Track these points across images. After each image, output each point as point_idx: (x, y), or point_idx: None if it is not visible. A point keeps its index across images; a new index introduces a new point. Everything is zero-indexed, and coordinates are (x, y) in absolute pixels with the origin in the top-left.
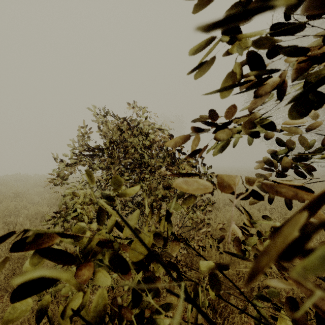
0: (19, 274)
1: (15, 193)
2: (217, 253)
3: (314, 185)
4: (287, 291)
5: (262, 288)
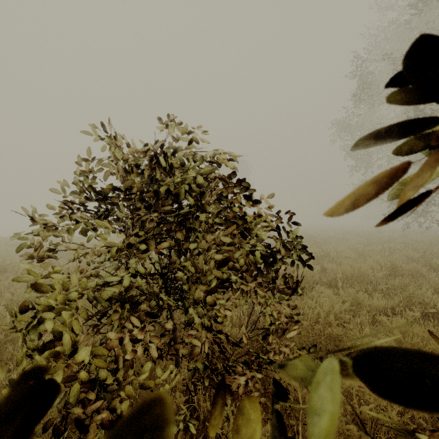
0: None
1: (1, 265)
2: None
3: (436, 252)
4: None
5: None
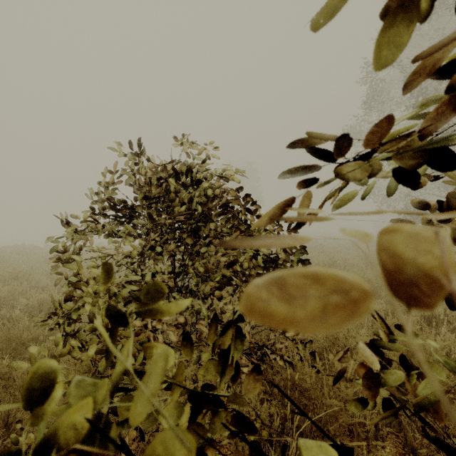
0: (3, 401)
1: (12, 272)
2: (312, 371)
3: None
4: (420, 429)
5: (382, 425)
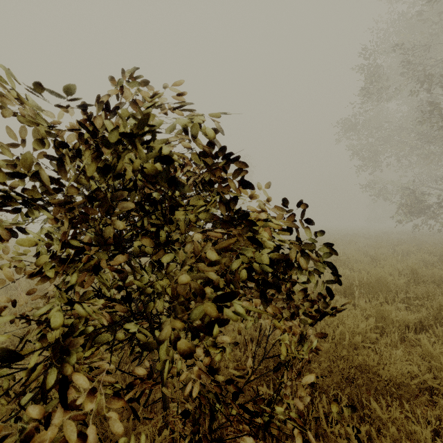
0: None
1: None
2: None
3: None
4: None
5: None
